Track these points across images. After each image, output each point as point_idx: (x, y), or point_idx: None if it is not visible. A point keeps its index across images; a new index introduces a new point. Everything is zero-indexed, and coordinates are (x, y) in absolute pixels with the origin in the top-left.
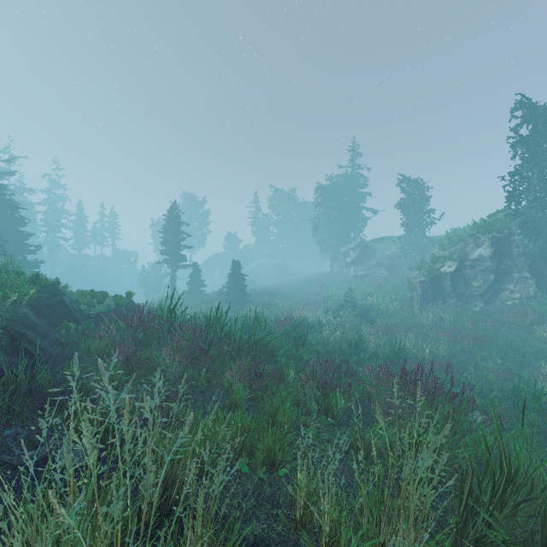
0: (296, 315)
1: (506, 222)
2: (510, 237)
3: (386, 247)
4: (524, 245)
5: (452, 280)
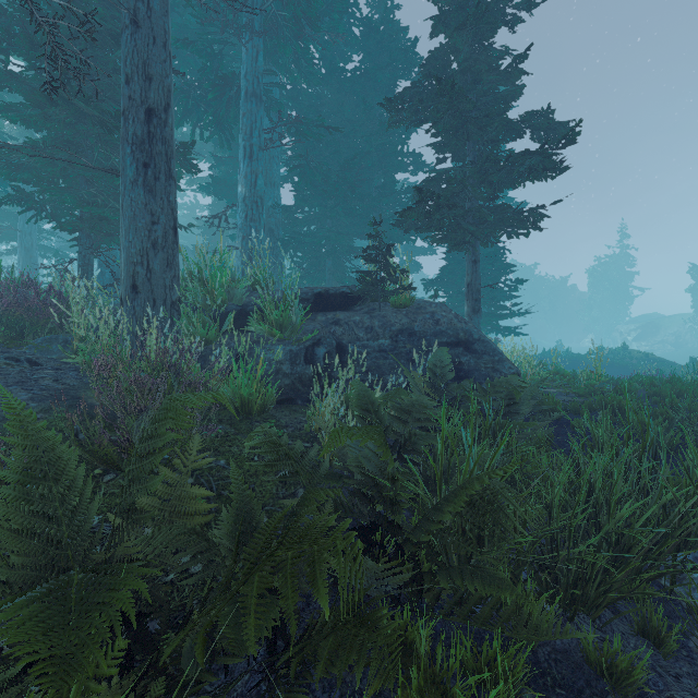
0: None
1: None
2: None
3: (669, 325)
4: None
5: None
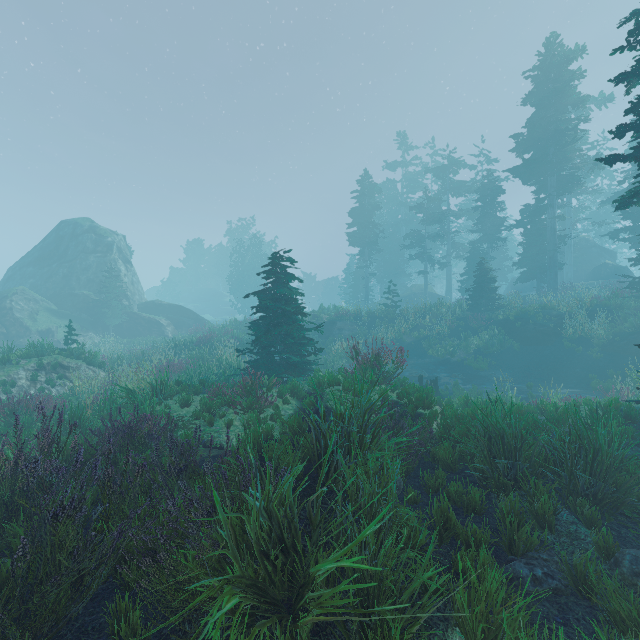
0: (170, 357)
1: None
2: None
3: None
4: None
5: None
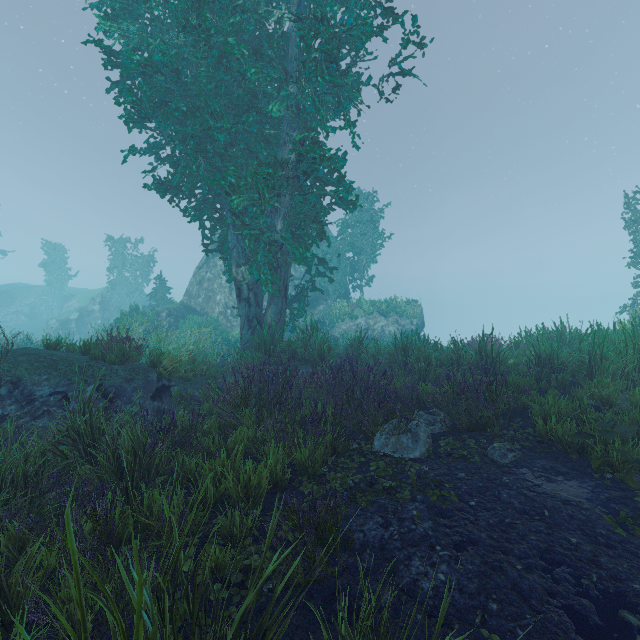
0: None
1: (110, 292)
2: (110, 300)
3: (26, 296)
4: (117, 305)
5: (77, 324)
